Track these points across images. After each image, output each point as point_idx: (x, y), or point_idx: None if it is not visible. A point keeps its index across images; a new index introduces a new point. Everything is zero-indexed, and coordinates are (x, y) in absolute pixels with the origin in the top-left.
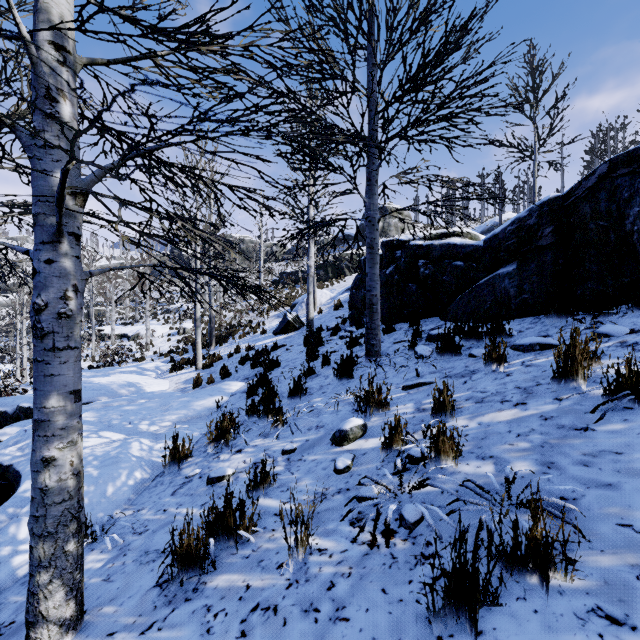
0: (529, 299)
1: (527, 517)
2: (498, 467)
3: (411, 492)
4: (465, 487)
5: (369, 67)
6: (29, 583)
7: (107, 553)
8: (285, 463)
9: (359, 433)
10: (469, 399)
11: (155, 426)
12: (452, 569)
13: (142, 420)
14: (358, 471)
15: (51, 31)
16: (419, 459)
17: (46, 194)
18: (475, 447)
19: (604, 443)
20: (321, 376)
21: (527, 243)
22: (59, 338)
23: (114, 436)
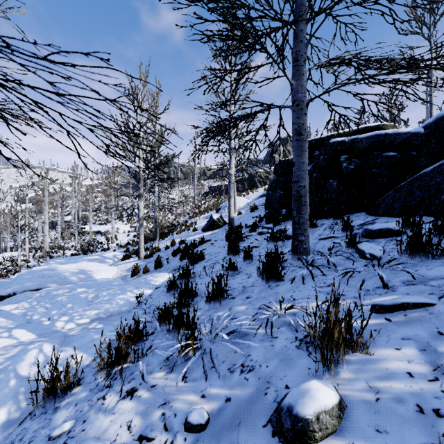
0: None
1: None
2: None
3: None
4: None
5: None
6: None
7: None
8: None
9: (334, 427)
10: None
11: (71, 324)
12: None
13: (62, 315)
14: None
15: None
16: None
17: None
18: None
19: None
20: (243, 273)
21: None
22: None
23: (24, 336)
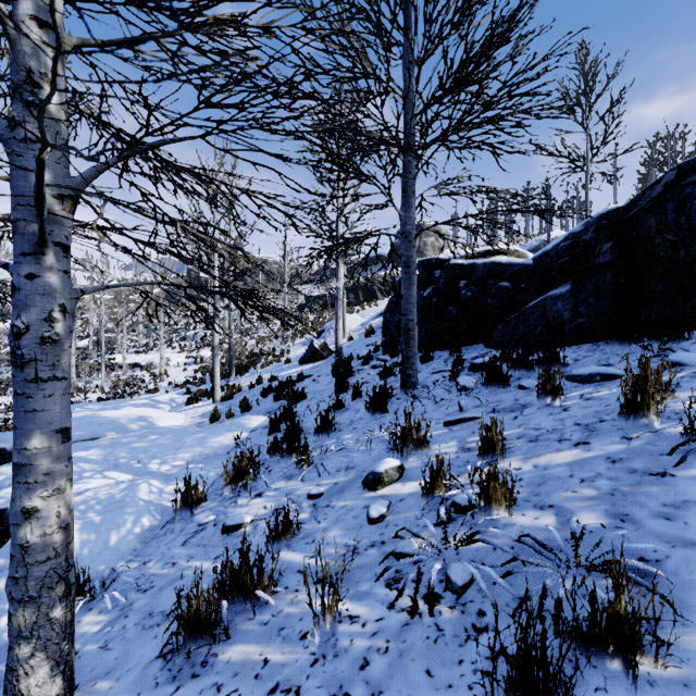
0: (585, 324)
1: (600, 582)
2: (560, 519)
3: (458, 548)
4: (522, 543)
5: (405, 65)
6: (7, 656)
7: (106, 614)
8: (311, 510)
9: (395, 476)
10: (521, 437)
11: (167, 465)
12: (515, 653)
13: (152, 459)
14: (394, 521)
15: (33, 4)
16: (466, 508)
17: (27, 197)
18: (531, 494)
19: (688, 492)
20: (351, 410)
21: (583, 261)
22: (43, 367)
23: (121, 477)
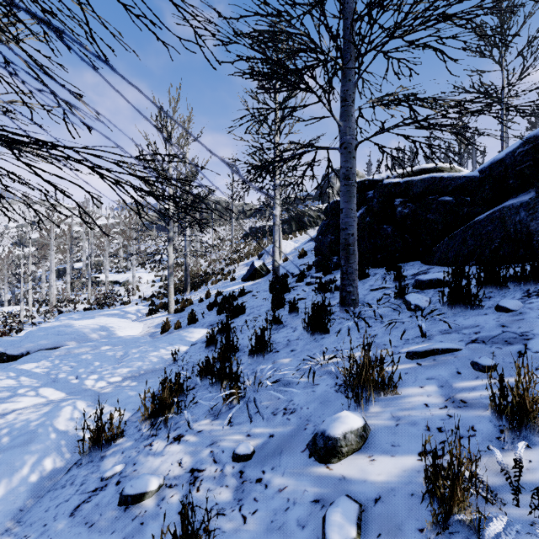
0: None
1: None
2: None
3: None
4: None
5: None
6: None
7: None
8: (235, 483)
9: (358, 444)
10: None
11: (102, 382)
12: None
13: (91, 374)
14: None
15: None
16: None
17: None
18: None
19: None
20: (288, 327)
21: None
22: None
23: (52, 395)
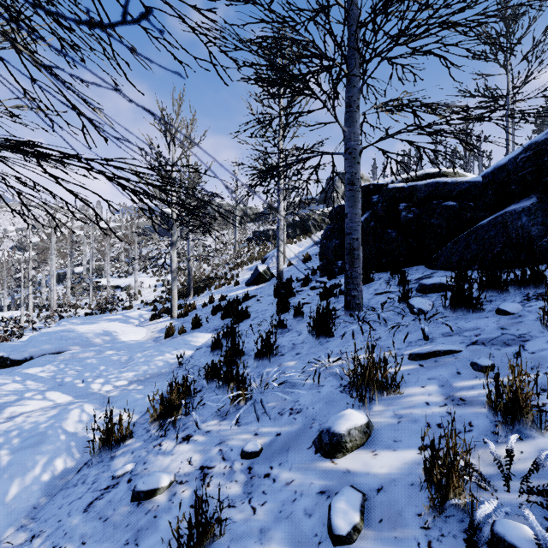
0: None
1: None
2: None
3: None
4: None
5: None
6: None
7: None
8: (244, 478)
9: (361, 439)
10: None
11: (108, 386)
12: None
13: (97, 378)
14: (378, 545)
15: None
16: None
17: None
18: None
19: None
20: (293, 331)
21: None
22: None
23: (59, 398)
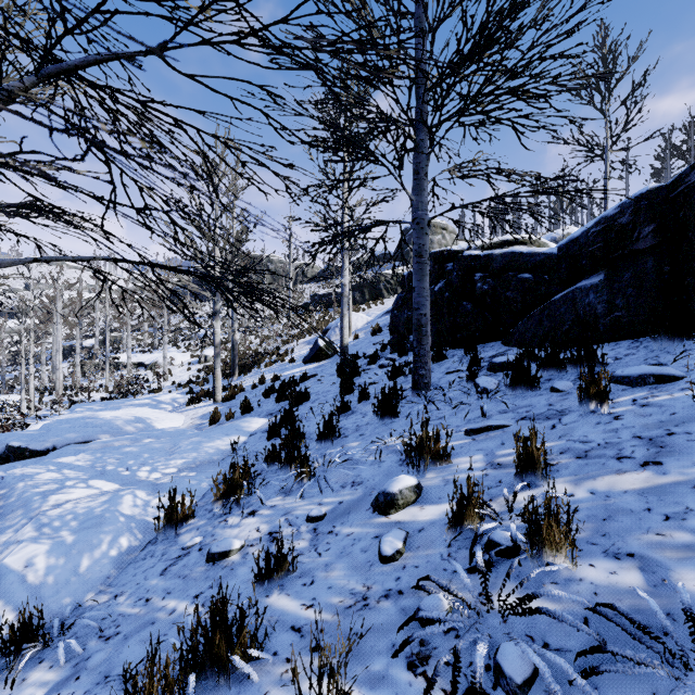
0: (624, 317)
1: None
2: (650, 577)
3: (507, 615)
4: (604, 617)
5: (417, 34)
6: None
7: (57, 671)
8: (310, 536)
9: (411, 497)
10: (565, 452)
11: (157, 473)
12: None
13: (142, 465)
14: (414, 560)
15: None
16: (508, 549)
17: None
18: (596, 534)
19: None
20: (358, 413)
21: (618, 247)
22: None
23: (105, 486)
